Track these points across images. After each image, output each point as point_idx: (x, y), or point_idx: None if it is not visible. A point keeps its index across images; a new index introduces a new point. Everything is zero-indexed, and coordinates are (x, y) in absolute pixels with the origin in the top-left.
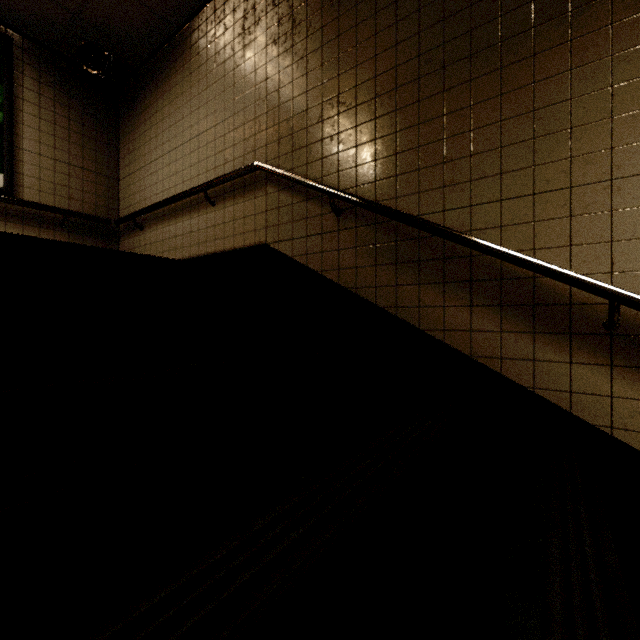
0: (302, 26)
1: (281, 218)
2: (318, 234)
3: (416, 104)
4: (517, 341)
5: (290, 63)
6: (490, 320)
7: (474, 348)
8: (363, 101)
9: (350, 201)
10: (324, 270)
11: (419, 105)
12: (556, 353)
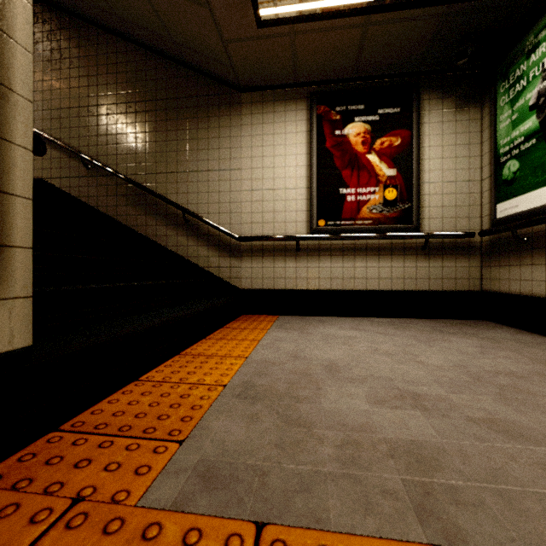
0: (67, 61)
1: (53, 165)
2: (76, 177)
3: (125, 124)
4: (161, 229)
5: (59, 78)
6: (153, 221)
7: (147, 232)
8: (101, 114)
9: (92, 162)
10: (80, 196)
11: (126, 125)
12: (173, 232)
